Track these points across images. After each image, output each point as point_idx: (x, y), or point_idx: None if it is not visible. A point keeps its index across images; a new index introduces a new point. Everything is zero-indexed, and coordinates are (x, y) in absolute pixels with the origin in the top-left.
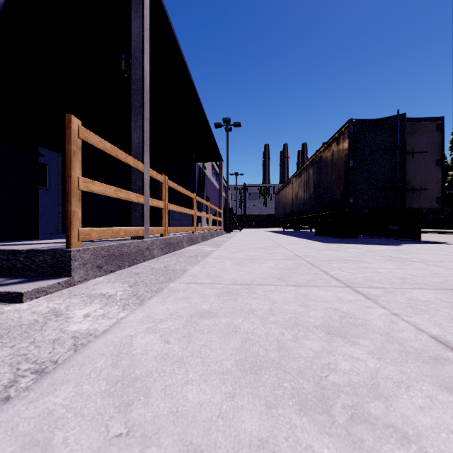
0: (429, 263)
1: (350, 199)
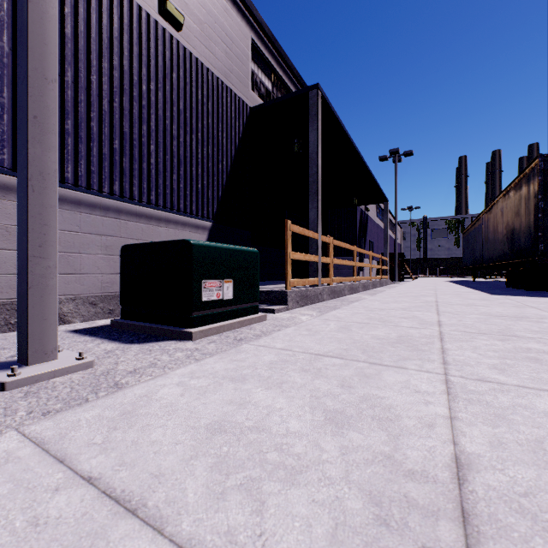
0: (544, 309)
1: (539, 246)
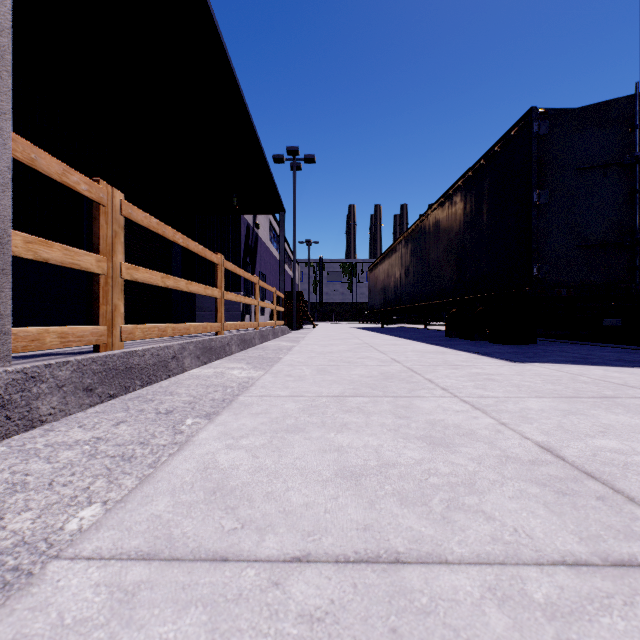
0: None
1: (532, 267)
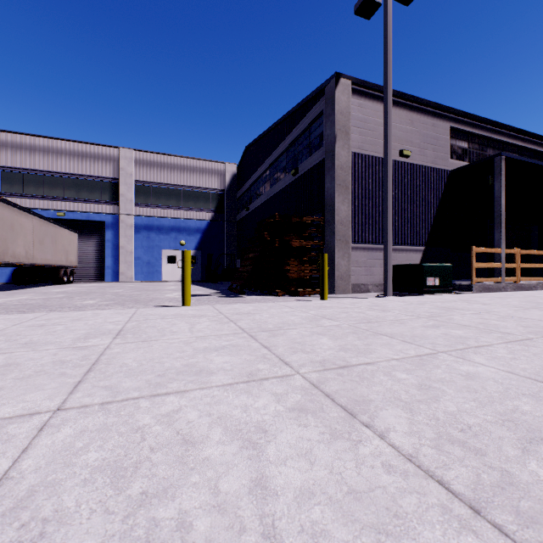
0: None
1: None
